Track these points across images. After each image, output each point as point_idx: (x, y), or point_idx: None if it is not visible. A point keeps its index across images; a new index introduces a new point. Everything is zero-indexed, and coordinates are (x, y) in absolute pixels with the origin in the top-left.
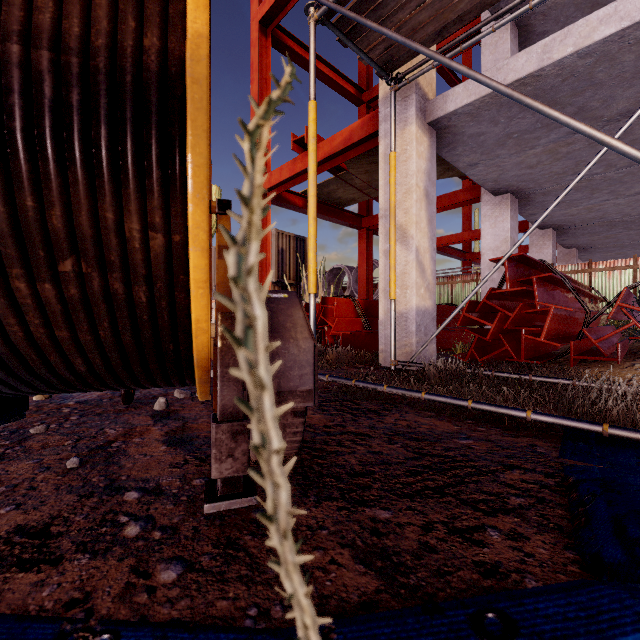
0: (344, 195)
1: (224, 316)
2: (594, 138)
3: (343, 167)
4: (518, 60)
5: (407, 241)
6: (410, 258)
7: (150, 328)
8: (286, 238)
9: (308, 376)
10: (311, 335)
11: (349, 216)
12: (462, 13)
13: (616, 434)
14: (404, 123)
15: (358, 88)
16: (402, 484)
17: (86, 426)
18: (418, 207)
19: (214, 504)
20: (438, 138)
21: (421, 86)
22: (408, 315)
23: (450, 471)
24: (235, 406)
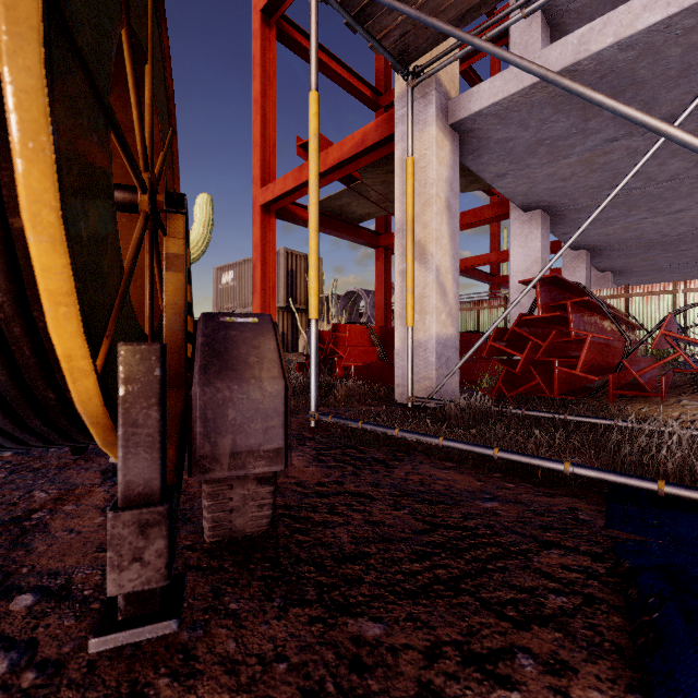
0: (359, 209)
1: (129, 349)
2: (647, 126)
3: (356, 177)
4: (551, 52)
5: (426, 259)
6: (430, 279)
7: (4, 368)
8: (296, 258)
9: (276, 430)
10: (282, 373)
11: (365, 233)
12: None
13: (674, 494)
14: (423, 124)
15: (375, 91)
16: (404, 574)
17: (11, 487)
18: (439, 221)
19: (106, 637)
20: (462, 143)
21: (442, 82)
22: (427, 344)
23: (469, 552)
24: (147, 483)
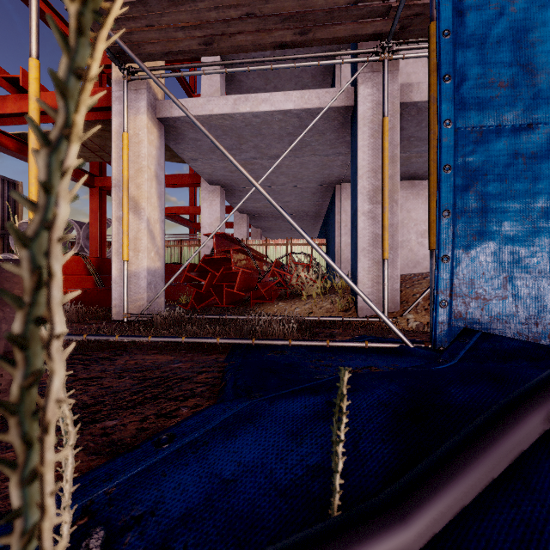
0: None
1: None
2: (248, 179)
3: None
4: (220, 101)
5: (139, 212)
6: (142, 226)
7: None
8: None
9: None
10: None
11: (79, 172)
12: (183, 50)
13: (258, 343)
14: (137, 111)
15: None
16: (128, 401)
17: None
18: (149, 185)
19: None
20: (166, 132)
21: (152, 86)
22: (140, 274)
23: (164, 384)
24: None
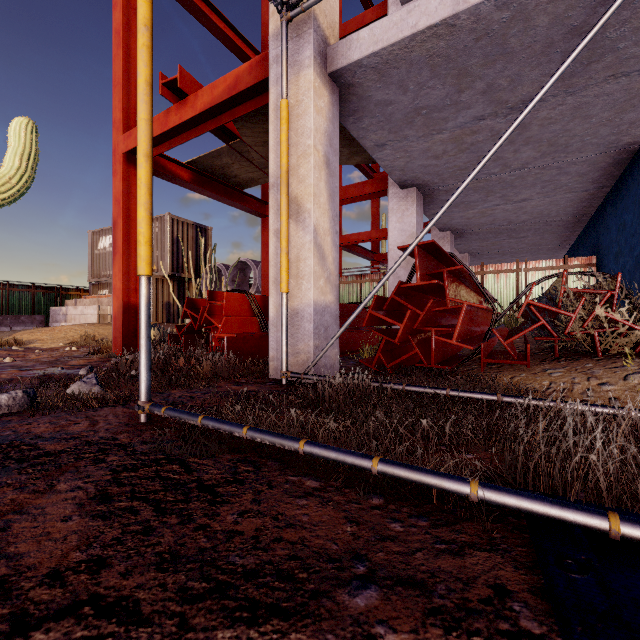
0: (241, 173)
1: None
2: None
3: (235, 133)
4: (431, 2)
5: (303, 218)
6: (306, 240)
7: None
8: (183, 225)
9: None
10: None
11: (250, 201)
12: None
13: (635, 537)
14: (299, 66)
15: None
16: None
17: None
18: (316, 176)
19: None
20: (342, 100)
21: (320, 24)
22: (304, 313)
23: None
24: None
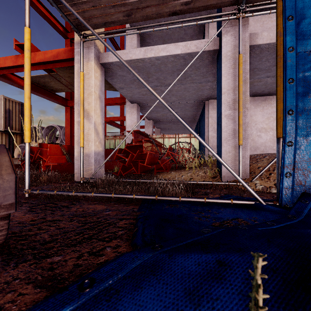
0: (55, 86)
1: None
2: (153, 93)
3: (54, 70)
4: (136, 51)
5: (89, 118)
6: (91, 127)
7: None
8: (12, 103)
9: (11, 195)
10: (13, 171)
11: (59, 98)
12: (114, 20)
13: (159, 198)
14: (88, 59)
15: (65, 29)
16: (72, 240)
17: None
18: (95, 102)
19: None
20: (105, 72)
21: (97, 44)
22: (90, 155)
23: (97, 227)
24: None
